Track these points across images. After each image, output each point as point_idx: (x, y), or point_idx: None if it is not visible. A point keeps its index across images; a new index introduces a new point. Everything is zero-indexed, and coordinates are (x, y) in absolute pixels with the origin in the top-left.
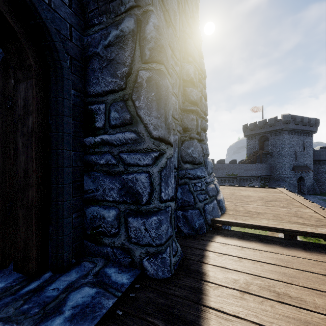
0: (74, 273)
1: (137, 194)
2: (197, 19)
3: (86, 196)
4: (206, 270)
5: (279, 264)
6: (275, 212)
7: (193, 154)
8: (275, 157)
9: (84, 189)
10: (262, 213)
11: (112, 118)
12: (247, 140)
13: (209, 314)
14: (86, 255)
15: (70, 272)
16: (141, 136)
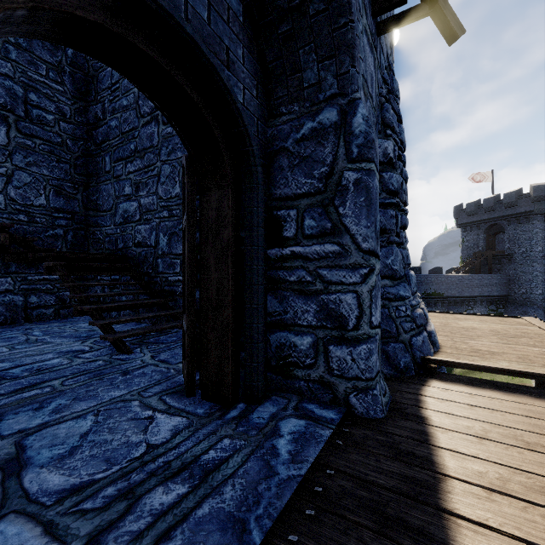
0: (270, 406)
1: (342, 317)
2: (393, 65)
3: (271, 320)
4: (426, 415)
5: (528, 415)
6: (520, 353)
7: (393, 265)
8: (518, 262)
9: (268, 311)
10: (499, 352)
11: (306, 227)
12: (463, 233)
13: (442, 453)
14: (271, 390)
15: (264, 405)
16: (347, 249)
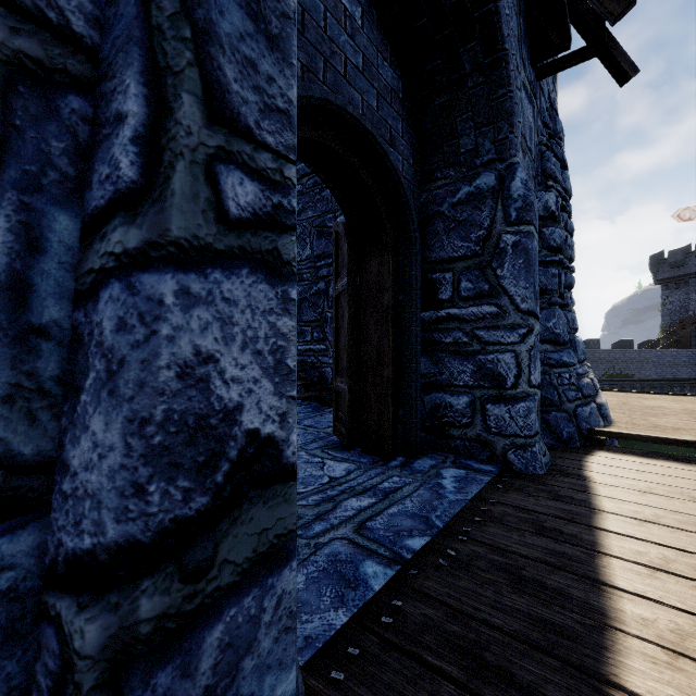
0: (428, 460)
1: (499, 377)
2: (555, 103)
3: (425, 381)
4: (589, 475)
5: None
6: None
7: (555, 329)
8: None
9: (422, 372)
10: (686, 429)
11: (463, 289)
12: (664, 292)
13: (601, 498)
14: (426, 450)
15: (422, 459)
16: (505, 310)
